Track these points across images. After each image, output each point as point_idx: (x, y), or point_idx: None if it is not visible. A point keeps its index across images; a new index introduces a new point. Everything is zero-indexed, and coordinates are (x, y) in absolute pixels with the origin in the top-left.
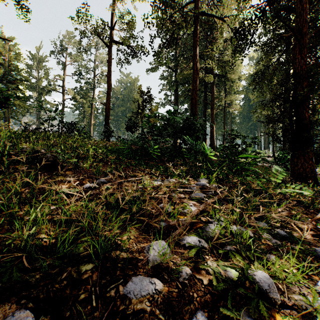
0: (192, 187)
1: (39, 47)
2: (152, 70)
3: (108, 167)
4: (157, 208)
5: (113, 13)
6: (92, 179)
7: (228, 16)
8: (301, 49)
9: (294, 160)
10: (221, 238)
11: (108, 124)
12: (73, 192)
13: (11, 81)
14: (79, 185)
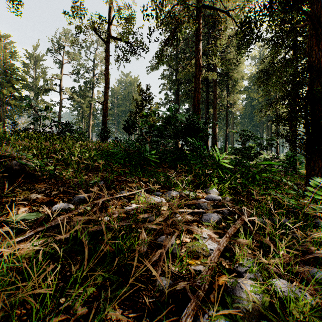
0: (202, 204)
1: (36, 45)
2: (152, 68)
3: (96, 176)
4: (156, 244)
5: (111, 7)
6: (69, 195)
7: (232, 9)
8: (318, 39)
9: (310, 164)
10: (263, 312)
11: (105, 124)
12: (30, 221)
13: (6, 80)
14: (47, 206)
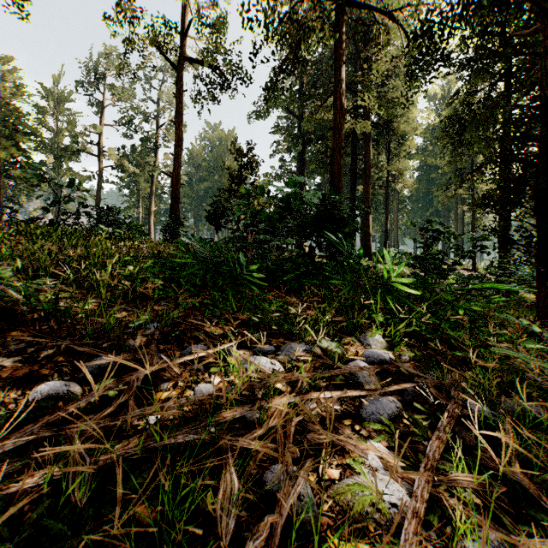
0: (358, 372)
1: (58, 75)
2: (258, 115)
3: (145, 311)
4: (260, 490)
5: (186, 7)
6: (78, 358)
7: (400, 8)
8: None
9: (544, 283)
10: None
11: (176, 212)
12: None
13: (5, 134)
14: (21, 387)
